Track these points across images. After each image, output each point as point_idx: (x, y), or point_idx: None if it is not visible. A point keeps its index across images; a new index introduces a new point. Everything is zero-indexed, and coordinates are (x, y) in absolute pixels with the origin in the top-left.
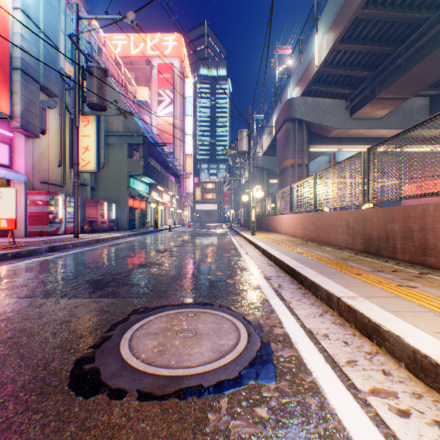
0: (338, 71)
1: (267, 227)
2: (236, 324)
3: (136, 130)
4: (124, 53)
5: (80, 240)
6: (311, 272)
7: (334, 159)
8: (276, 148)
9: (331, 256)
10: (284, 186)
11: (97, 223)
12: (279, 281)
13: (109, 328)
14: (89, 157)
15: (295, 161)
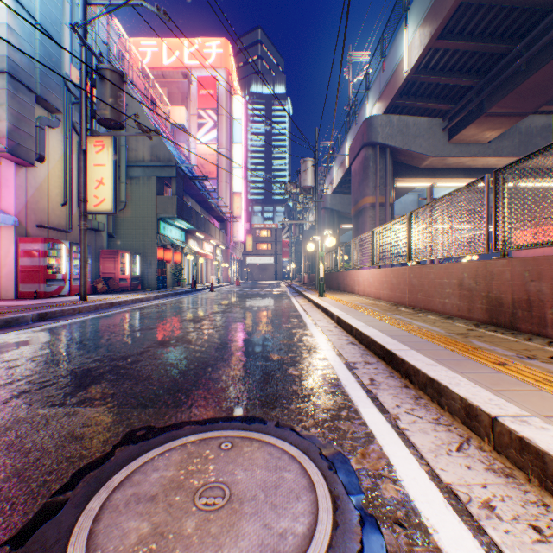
0: (434, 78)
1: (340, 285)
2: (307, 472)
3: (167, 159)
4: (155, 64)
5: (86, 304)
6: (422, 360)
7: (431, 195)
8: (349, 183)
9: (441, 329)
10: (361, 232)
11: (115, 280)
12: (370, 372)
13: (67, 482)
14: (103, 193)
15: (377, 199)
